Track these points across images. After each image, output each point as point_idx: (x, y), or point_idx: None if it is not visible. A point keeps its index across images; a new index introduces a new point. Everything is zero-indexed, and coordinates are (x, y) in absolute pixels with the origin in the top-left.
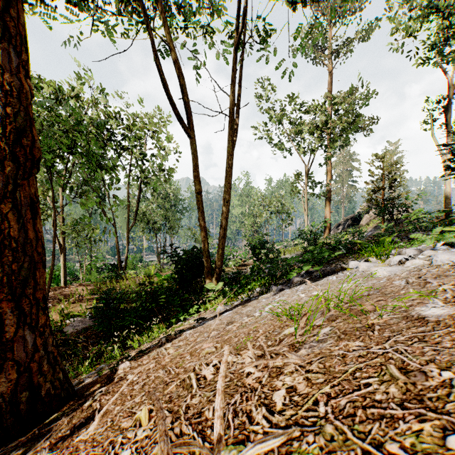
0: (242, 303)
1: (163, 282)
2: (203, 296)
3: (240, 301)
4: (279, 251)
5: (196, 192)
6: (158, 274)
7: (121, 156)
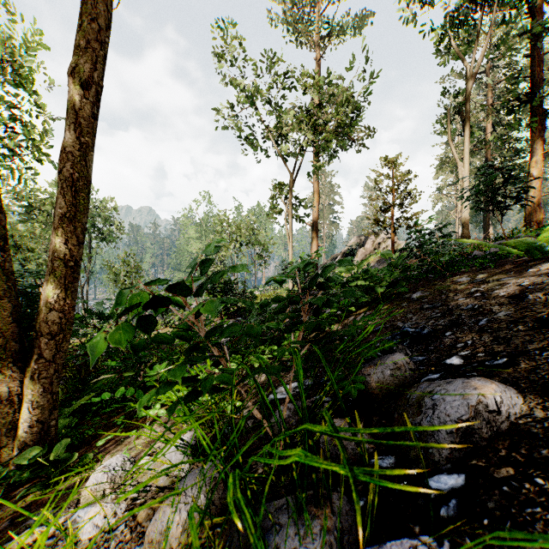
0: None
1: None
2: None
3: None
4: (254, 295)
5: None
6: None
7: None
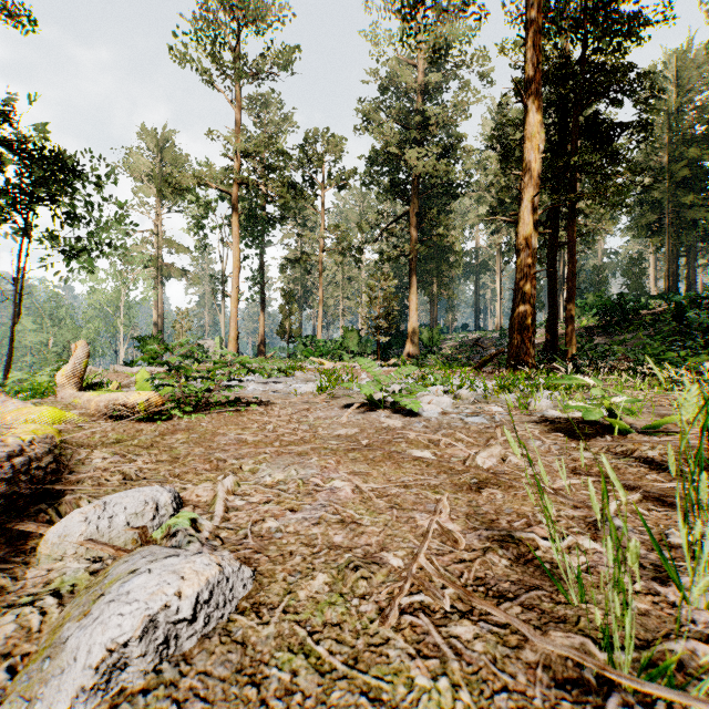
0: None
1: None
2: None
3: None
4: None
5: None
6: None
7: None
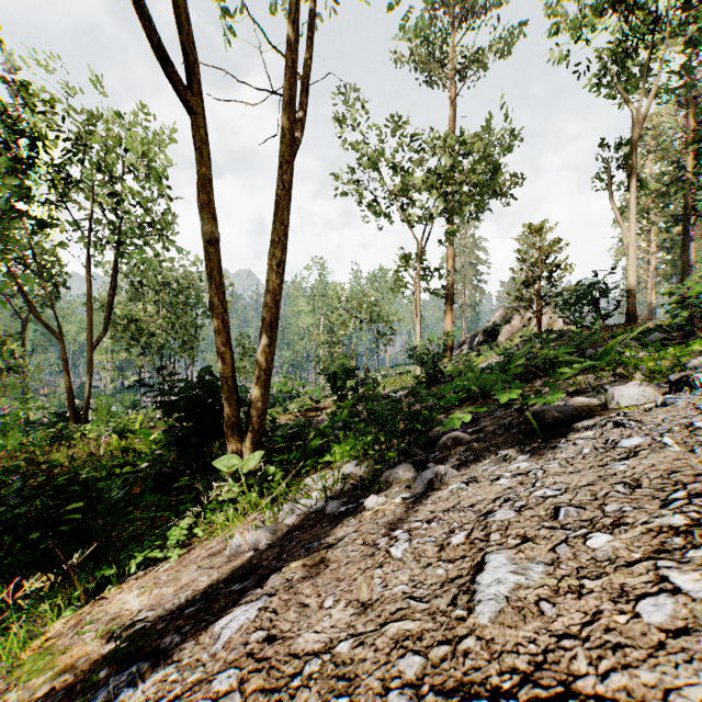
0: (309, 527)
1: (150, 448)
2: (220, 482)
3: (303, 515)
4: (376, 383)
5: (203, 238)
6: (146, 430)
7: (78, 204)
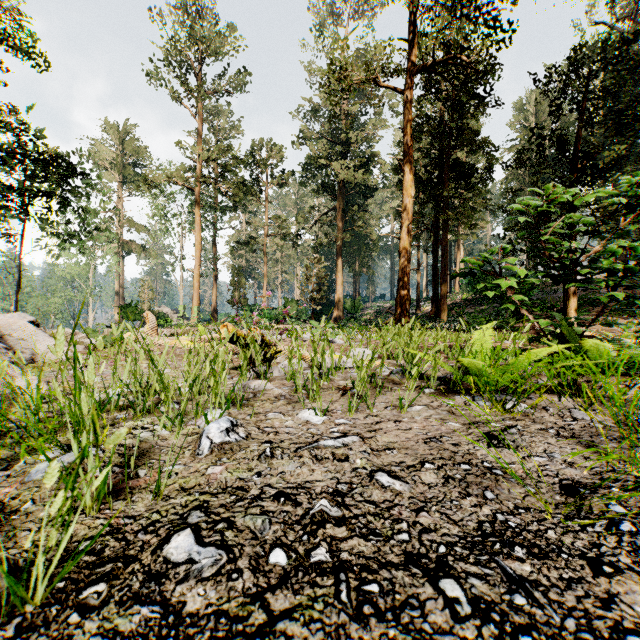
0: None
1: None
2: None
3: None
4: None
5: None
6: None
7: None
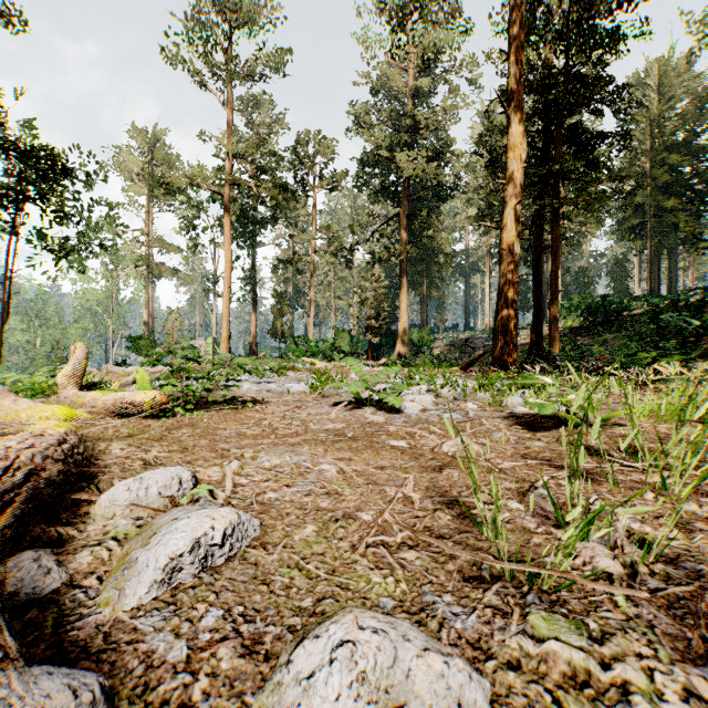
0: None
1: None
2: None
3: None
4: None
5: None
6: None
7: None
